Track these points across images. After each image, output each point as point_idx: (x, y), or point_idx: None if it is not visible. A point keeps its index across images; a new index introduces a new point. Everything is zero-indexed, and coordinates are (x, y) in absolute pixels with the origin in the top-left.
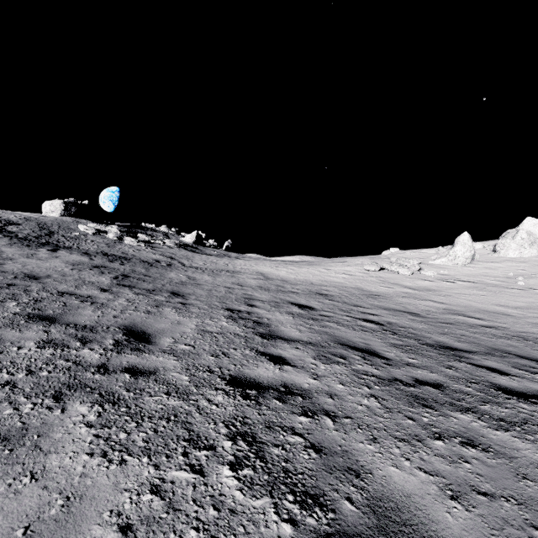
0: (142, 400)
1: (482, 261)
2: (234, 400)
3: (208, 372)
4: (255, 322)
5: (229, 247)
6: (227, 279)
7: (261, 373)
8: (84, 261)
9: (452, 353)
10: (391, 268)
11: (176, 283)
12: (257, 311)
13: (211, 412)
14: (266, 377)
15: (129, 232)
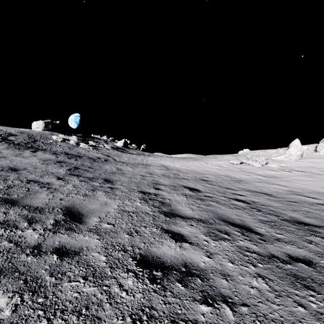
0: (60, 287)
1: (308, 157)
2: (142, 284)
3: (122, 252)
4: (160, 202)
5: (144, 149)
6: (142, 170)
7: (165, 252)
8: (52, 158)
9: (306, 228)
10: (248, 162)
11: (109, 173)
12: (161, 193)
13: (120, 301)
14: (169, 255)
15: (83, 140)
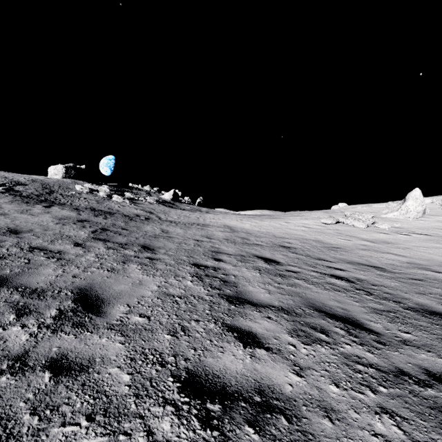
0: (45, 437)
1: (432, 214)
2: (188, 430)
3: (158, 365)
4: (222, 280)
5: (201, 203)
6: (197, 232)
7: (227, 365)
8: (71, 216)
9: None
10: (346, 221)
11: (150, 236)
12: (224, 266)
13: None
14: (234, 371)
15: (117, 191)
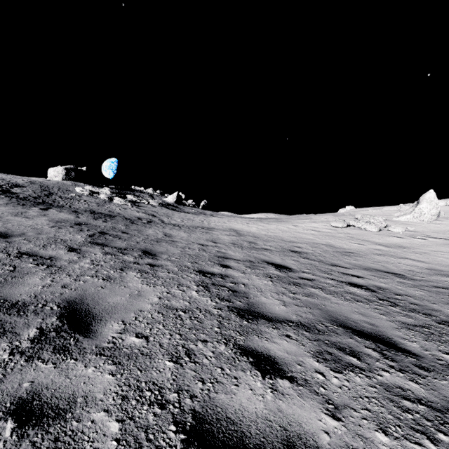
0: None
1: (447, 217)
2: None
3: (156, 407)
4: (231, 290)
5: (205, 206)
6: (201, 235)
7: (243, 404)
8: (69, 219)
9: None
10: (358, 225)
11: (152, 240)
12: (232, 273)
13: None
14: (254, 414)
15: (119, 193)
